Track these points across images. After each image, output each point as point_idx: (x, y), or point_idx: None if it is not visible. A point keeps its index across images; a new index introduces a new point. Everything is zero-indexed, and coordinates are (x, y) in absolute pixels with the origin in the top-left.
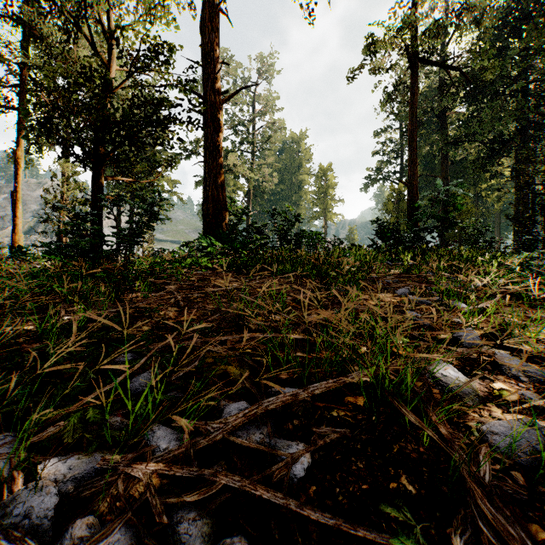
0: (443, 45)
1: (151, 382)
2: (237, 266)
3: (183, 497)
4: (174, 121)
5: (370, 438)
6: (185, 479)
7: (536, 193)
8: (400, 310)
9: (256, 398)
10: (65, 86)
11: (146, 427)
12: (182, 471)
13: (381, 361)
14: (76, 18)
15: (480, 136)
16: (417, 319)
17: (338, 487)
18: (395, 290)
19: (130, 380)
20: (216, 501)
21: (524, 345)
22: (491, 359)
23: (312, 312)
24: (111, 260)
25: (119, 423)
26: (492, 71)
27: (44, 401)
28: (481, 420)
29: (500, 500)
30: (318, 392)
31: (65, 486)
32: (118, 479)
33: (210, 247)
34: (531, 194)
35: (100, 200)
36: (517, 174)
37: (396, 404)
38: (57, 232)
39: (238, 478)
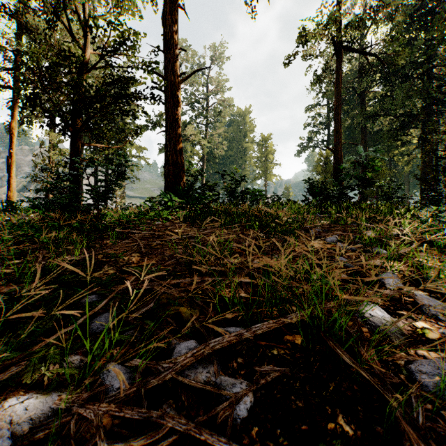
0: (362, 36)
1: (107, 324)
2: (192, 217)
3: (130, 441)
4: (140, 96)
5: (308, 376)
6: (135, 418)
7: (440, 158)
8: (330, 255)
9: (205, 337)
10: (46, 66)
11: (104, 365)
12: (132, 412)
13: (316, 303)
14: (56, 9)
15: (393, 111)
16: (345, 264)
17: (279, 427)
18: (325, 238)
19: (93, 319)
20: (163, 443)
21: (440, 287)
22: (412, 300)
23: (255, 257)
24: (85, 212)
25: (79, 361)
26: (403, 57)
27: (4, 345)
28: (408, 358)
29: (433, 441)
30: (260, 333)
31: (21, 427)
32: (72, 419)
33: (170, 202)
34: (435, 159)
35: (77, 162)
36: (423, 143)
37: (331, 345)
38: (39, 189)
39: (183, 420)
